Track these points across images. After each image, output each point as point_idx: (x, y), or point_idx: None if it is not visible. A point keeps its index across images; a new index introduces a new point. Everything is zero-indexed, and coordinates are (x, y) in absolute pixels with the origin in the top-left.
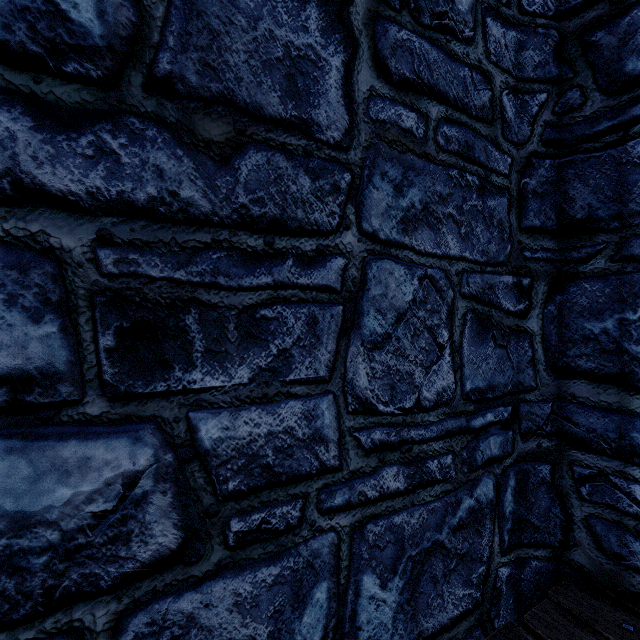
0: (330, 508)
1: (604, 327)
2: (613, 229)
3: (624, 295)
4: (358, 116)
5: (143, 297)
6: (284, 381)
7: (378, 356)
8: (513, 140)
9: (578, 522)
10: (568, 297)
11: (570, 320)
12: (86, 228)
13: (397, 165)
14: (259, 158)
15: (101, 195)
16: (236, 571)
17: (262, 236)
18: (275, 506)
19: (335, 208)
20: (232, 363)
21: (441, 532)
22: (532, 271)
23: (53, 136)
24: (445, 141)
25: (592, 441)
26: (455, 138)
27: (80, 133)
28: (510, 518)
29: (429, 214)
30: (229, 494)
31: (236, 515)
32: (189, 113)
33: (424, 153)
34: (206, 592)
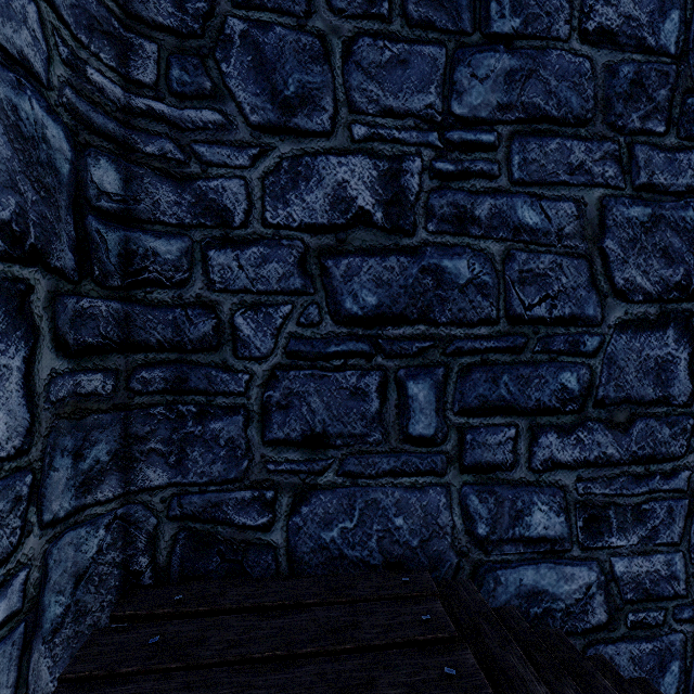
0: (680, 619)
1: None
2: None
3: None
4: None
5: (592, 503)
6: (654, 543)
7: None
8: None
9: None
10: None
11: None
12: (573, 475)
13: None
14: (641, 424)
15: (578, 460)
16: (631, 640)
17: (643, 466)
18: (649, 611)
19: (683, 442)
20: (629, 533)
21: None
22: None
23: (562, 439)
24: None
25: None
26: None
27: (571, 435)
28: None
29: None
30: (627, 600)
31: (631, 612)
32: (610, 412)
33: None
34: (617, 647)
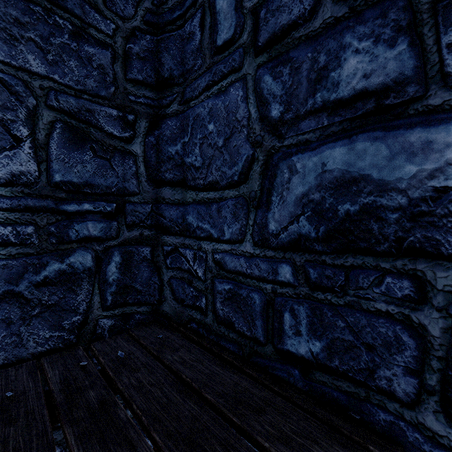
0: None
1: (177, 149)
2: (180, 83)
3: (184, 126)
4: None
5: None
6: None
7: None
8: (118, 13)
9: (166, 284)
10: (161, 131)
11: (162, 147)
12: None
13: None
14: None
15: None
16: None
17: None
18: None
19: None
20: None
21: (18, 285)
22: (136, 111)
23: None
24: None
25: (172, 227)
26: None
27: None
28: (114, 284)
29: None
30: None
31: None
32: None
33: None
34: None
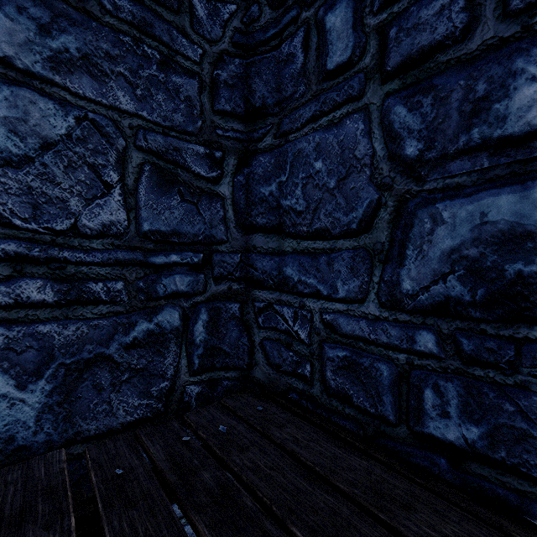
0: None
1: (271, 190)
2: (276, 113)
3: (281, 163)
4: None
5: None
6: None
7: (13, 174)
8: (205, 36)
9: (257, 346)
10: (252, 169)
11: (253, 187)
12: None
13: (43, 7)
14: None
15: None
16: None
17: None
18: None
19: None
20: None
21: (108, 347)
22: (224, 146)
23: None
24: (114, 8)
25: (265, 280)
26: (128, 10)
27: None
28: (202, 346)
29: (91, 65)
30: None
31: None
32: None
33: (84, 9)
34: None
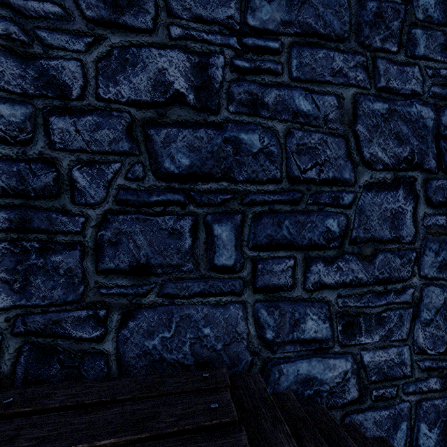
0: (407, 392)
1: None
2: None
3: None
4: (418, 227)
5: (348, 313)
6: (390, 340)
7: (427, 329)
8: None
9: None
10: None
11: None
12: (335, 293)
13: (436, 242)
14: (382, 257)
15: (338, 282)
16: (374, 409)
17: (383, 286)
18: (387, 388)
19: (409, 268)
20: (373, 334)
21: None
22: None
23: (327, 267)
24: None
25: None
26: None
27: (333, 264)
28: None
29: None
30: (372, 381)
31: (374, 389)
32: (360, 248)
33: None
34: (365, 415)
